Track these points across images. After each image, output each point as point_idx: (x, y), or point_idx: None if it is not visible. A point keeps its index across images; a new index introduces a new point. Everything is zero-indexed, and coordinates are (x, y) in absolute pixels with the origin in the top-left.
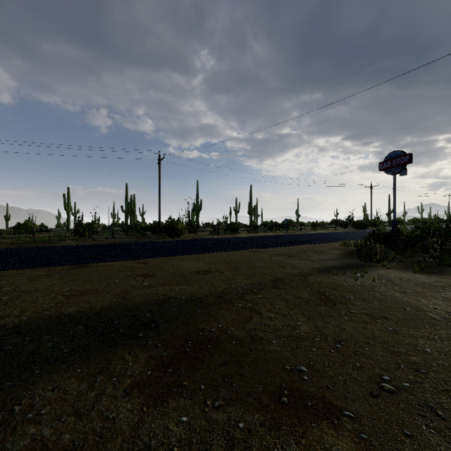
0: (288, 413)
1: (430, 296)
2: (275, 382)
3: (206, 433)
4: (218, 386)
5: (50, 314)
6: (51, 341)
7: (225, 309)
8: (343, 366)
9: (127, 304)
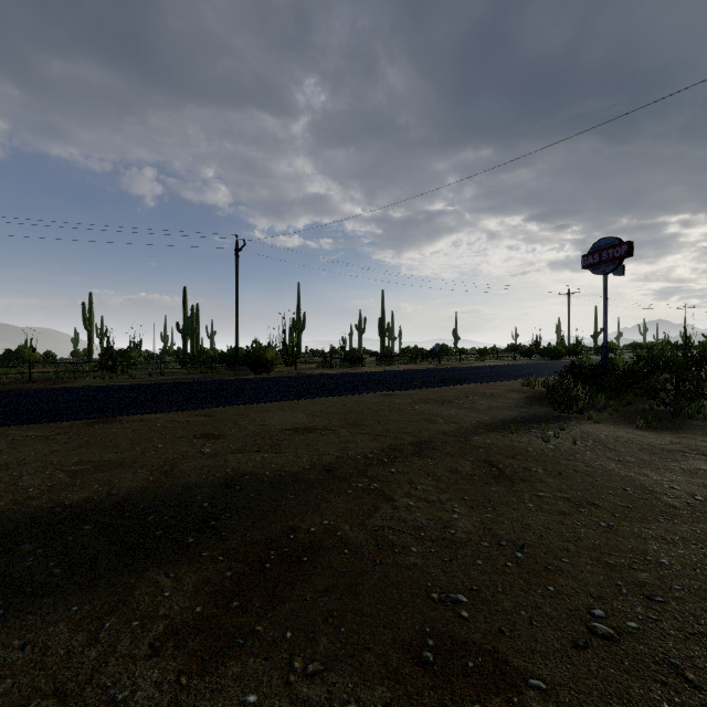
0: (434, 683)
1: (664, 467)
2: (414, 625)
3: None
4: (316, 633)
5: (38, 505)
6: (33, 554)
7: (336, 493)
8: (527, 592)
9: (173, 485)
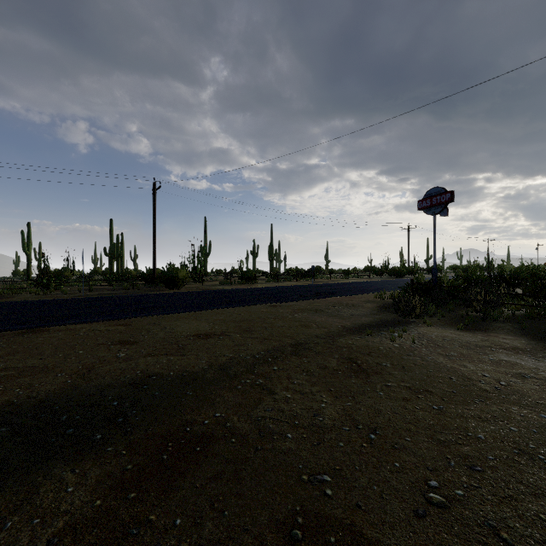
0: None
1: (477, 359)
2: (287, 504)
3: None
4: (203, 518)
5: None
6: None
7: (228, 389)
8: (379, 469)
9: (88, 387)
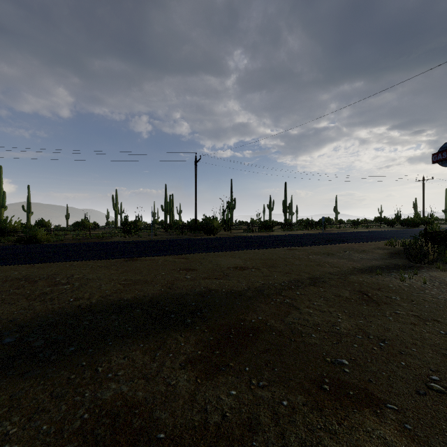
0: (330, 398)
1: None
2: (316, 371)
3: (253, 406)
4: (262, 369)
5: (113, 299)
6: (117, 320)
7: (264, 303)
8: (387, 364)
9: (174, 293)
